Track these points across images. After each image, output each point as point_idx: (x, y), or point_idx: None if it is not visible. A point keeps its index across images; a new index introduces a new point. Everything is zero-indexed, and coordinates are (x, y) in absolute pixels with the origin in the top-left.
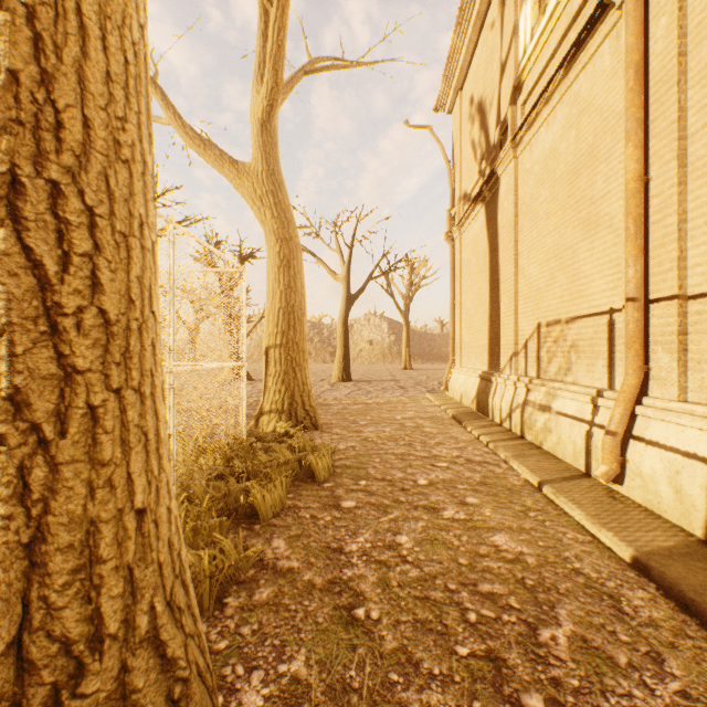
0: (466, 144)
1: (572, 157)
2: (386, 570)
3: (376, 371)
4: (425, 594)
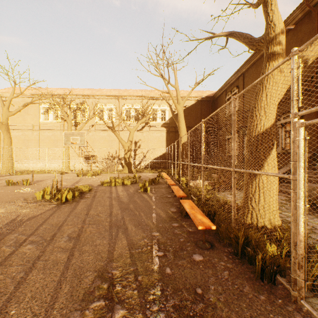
0: None
1: (54, 139)
2: None
3: None
4: None
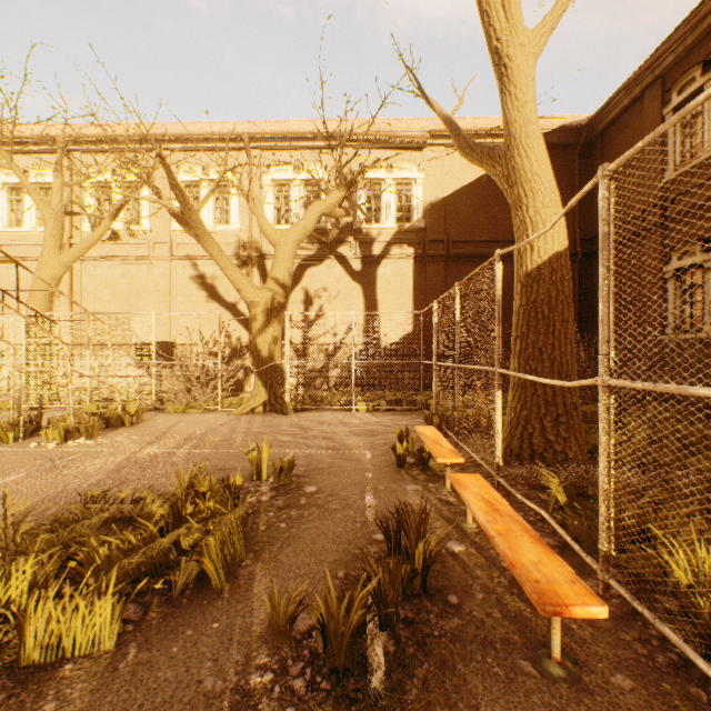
0: None
1: None
2: None
3: None
4: None
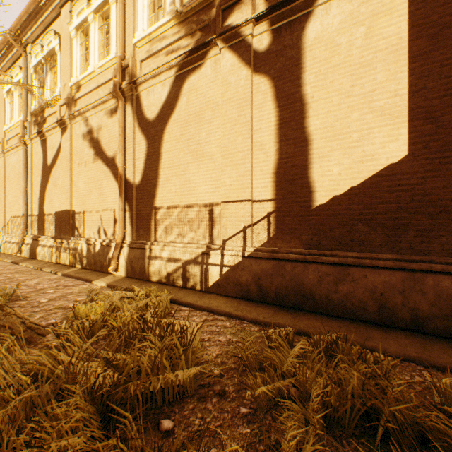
0: None
1: (19, 171)
2: None
3: None
4: None
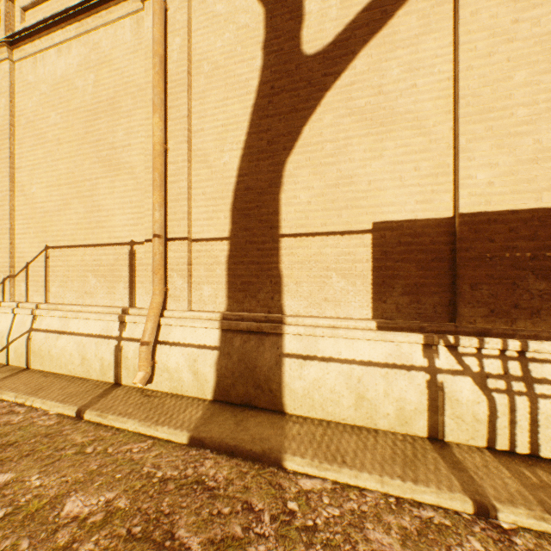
0: None
1: (92, 98)
2: None
3: None
4: None
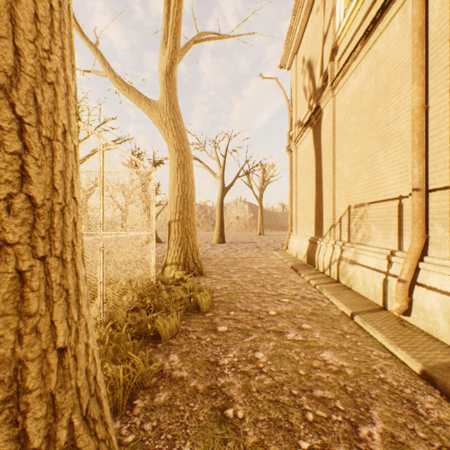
0: (300, 89)
1: (373, 94)
2: (248, 379)
3: (241, 236)
4: (276, 398)
